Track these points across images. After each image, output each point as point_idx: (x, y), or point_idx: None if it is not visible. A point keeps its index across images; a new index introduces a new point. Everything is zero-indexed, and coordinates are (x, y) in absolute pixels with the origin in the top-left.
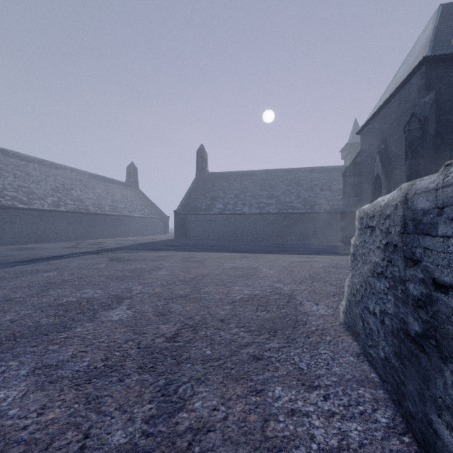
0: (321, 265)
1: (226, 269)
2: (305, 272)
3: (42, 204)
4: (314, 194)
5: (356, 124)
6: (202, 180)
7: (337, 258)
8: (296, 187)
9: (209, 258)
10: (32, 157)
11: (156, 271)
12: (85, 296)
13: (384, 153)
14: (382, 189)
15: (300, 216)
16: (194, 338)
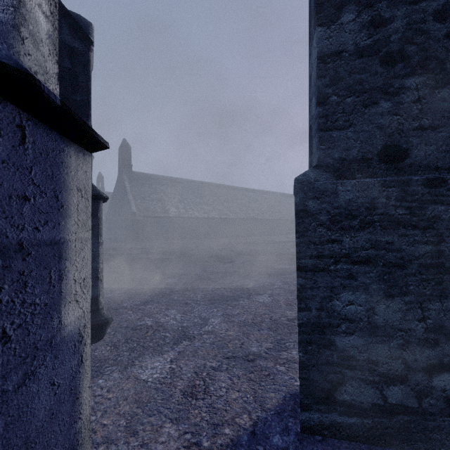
0: None
1: None
2: None
3: (266, 216)
4: None
5: None
6: None
7: None
8: None
9: None
10: (255, 189)
11: None
12: None
13: None
14: None
15: None
16: None
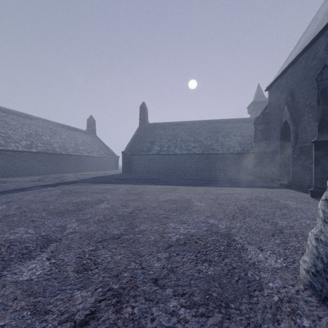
0: (245, 198)
1: (161, 202)
2: (233, 205)
3: (17, 146)
4: (229, 139)
5: (259, 87)
6: (143, 129)
7: (255, 190)
8: (215, 134)
9: (148, 191)
10: (12, 110)
11: (98, 204)
12: (13, 237)
13: (291, 104)
14: (290, 133)
15: (219, 156)
16: (114, 325)
